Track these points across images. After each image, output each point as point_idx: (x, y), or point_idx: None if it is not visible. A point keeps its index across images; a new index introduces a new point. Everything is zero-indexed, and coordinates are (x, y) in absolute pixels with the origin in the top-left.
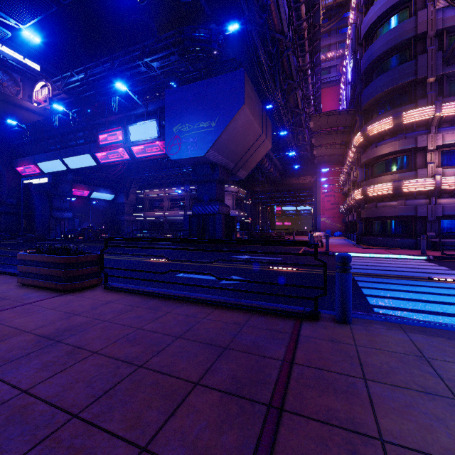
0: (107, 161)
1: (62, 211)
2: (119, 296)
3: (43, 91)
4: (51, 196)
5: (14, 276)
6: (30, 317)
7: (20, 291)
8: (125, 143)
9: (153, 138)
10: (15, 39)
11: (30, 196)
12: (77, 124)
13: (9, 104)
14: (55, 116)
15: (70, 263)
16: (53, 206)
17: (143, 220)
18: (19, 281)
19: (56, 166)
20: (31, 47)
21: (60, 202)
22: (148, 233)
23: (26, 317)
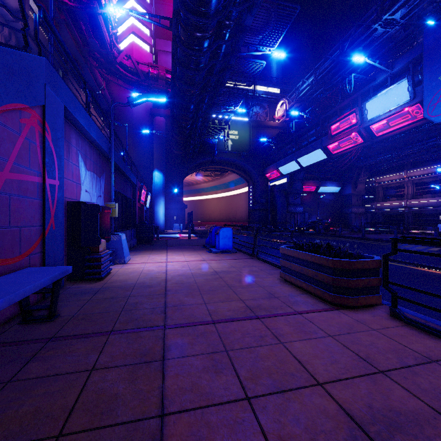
0: (338, 151)
1: (295, 206)
2: (440, 349)
3: (282, 108)
4: (287, 194)
5: (274, 267)
6: (310, 344)
7: (284, 288)
8: (360, 124)
9: (401, 104)
10: (264, 78)
11: (273, 196)
12: (310, 122)
13: (261, 127)
14: (291, 123)
15: (340, 268)
16: (289, 202)
17: (373, 212)
18: (281, 276)
19: (292, 167)
20: (274, 78)
21: (294, 199)
22: (380, 227)
23: (305, 342)
